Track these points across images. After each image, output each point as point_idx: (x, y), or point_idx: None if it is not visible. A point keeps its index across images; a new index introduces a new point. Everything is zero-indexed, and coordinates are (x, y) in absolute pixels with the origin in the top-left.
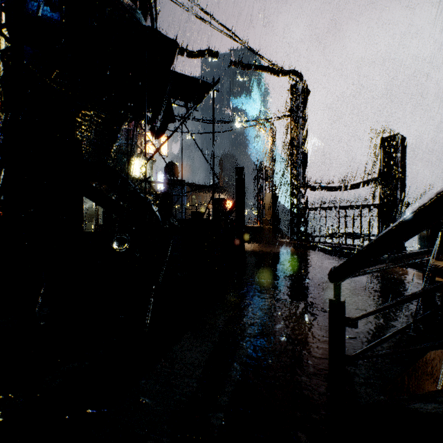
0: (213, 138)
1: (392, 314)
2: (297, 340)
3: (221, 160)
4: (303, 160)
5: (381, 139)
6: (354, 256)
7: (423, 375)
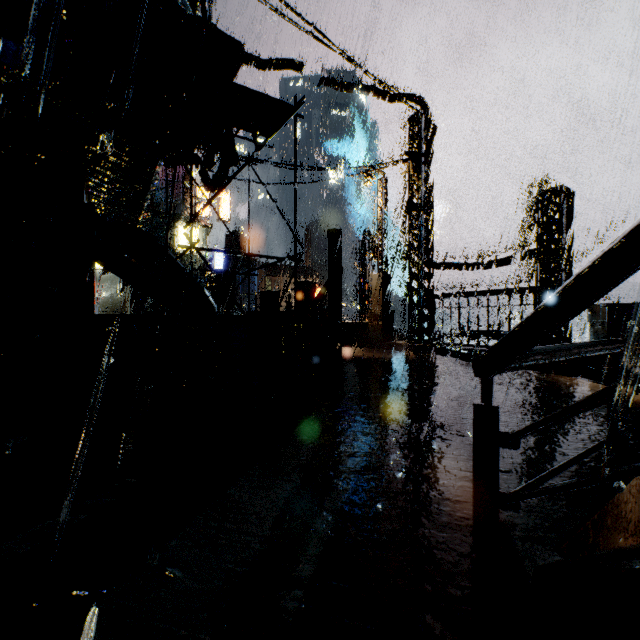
0: (295, 185)
1: (561, 438)
2: (423, 476)
3: (309, 229)
4: (427, 225)
5: (539, 193)
6: (517, 328)
7: (614, 525)
